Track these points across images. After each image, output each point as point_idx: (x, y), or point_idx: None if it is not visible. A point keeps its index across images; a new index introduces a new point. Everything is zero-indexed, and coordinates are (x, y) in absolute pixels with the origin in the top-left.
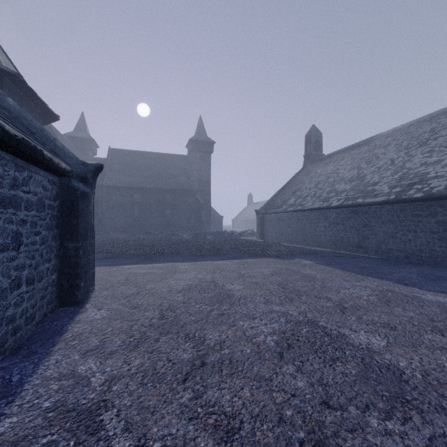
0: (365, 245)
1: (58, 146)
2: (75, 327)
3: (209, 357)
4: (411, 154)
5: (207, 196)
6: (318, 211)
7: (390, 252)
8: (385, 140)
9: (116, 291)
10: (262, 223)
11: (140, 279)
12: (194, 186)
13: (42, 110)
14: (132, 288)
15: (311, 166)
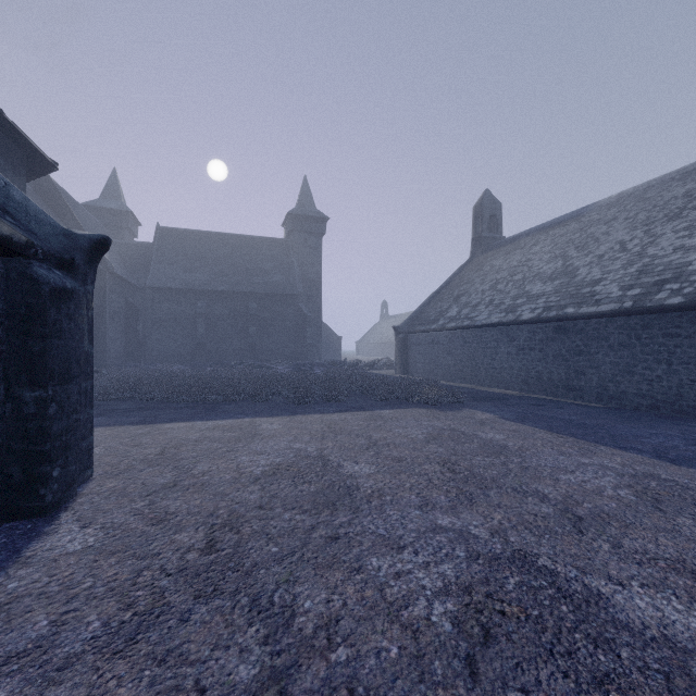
0: (580, 385)
1: (14, 198)
2: (13, 577)
3: (300, 675)
4: (654, 233)
5: (315, 305)
6: (497, 329)
7: (624, 398)
8: (607, 211)
9: (134, 480)
10: (405, 347)
11: (187, 453)
12: (295, 288)
13: (26, 152)
14: (166, 473)
15: (484, 256)
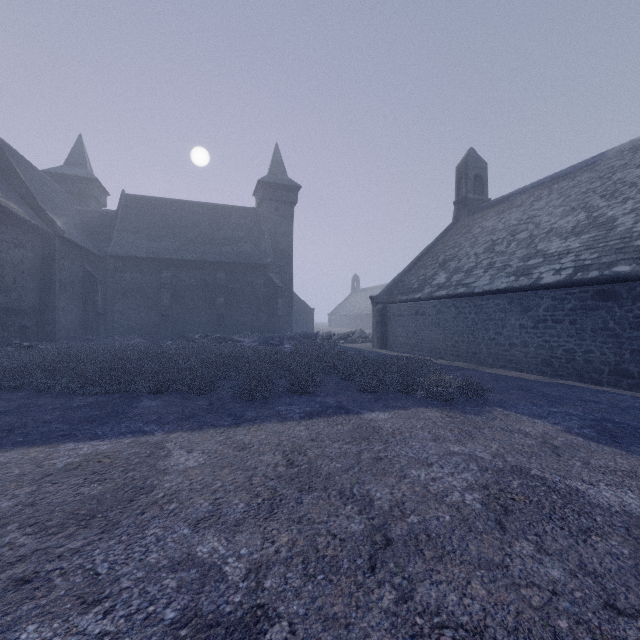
0: None
1: None
2: None
3: None
4: None
5: (287, 275)
6: (505, 296)
7: None
8: (634, 154)
9: None
10: (384, 319)
11: None
12: (265, 257)
13: None
14: None
15: (470, 219)
